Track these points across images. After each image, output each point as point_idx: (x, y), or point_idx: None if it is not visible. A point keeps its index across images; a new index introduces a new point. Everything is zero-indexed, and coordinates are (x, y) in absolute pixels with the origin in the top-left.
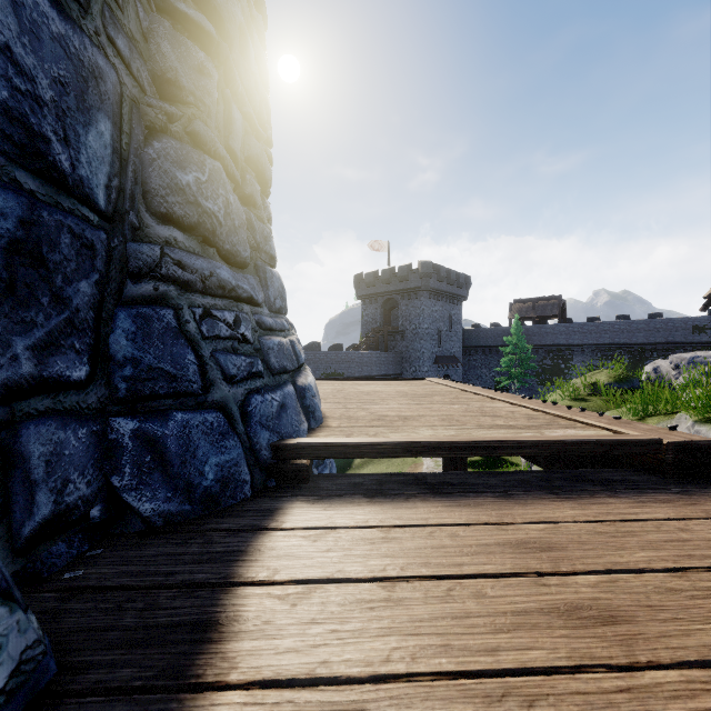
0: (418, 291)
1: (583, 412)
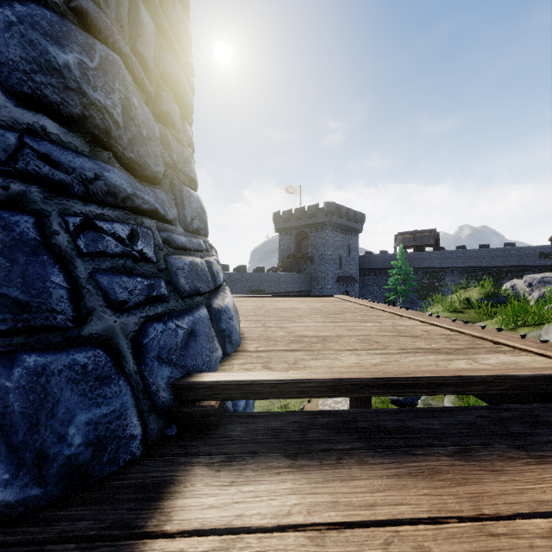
0: (323, 225)
1: (501, 333)
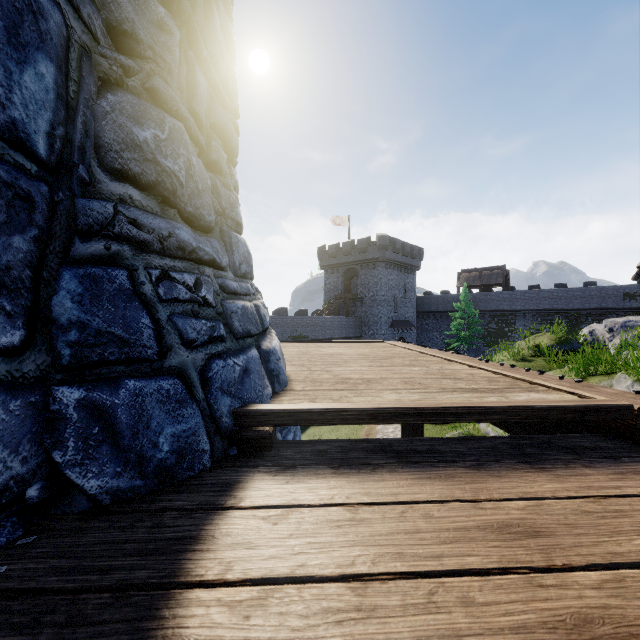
0: (375, 262)
1: (542, 375)
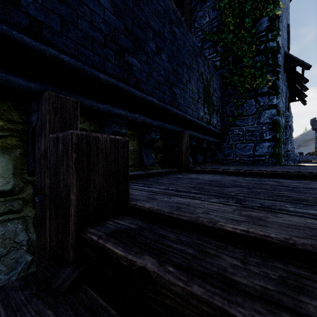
0: None
1: None
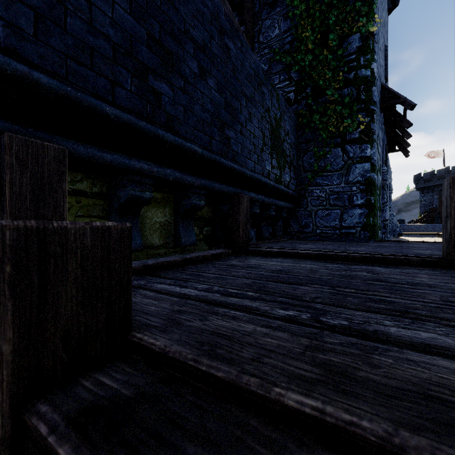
0: None
1: None
